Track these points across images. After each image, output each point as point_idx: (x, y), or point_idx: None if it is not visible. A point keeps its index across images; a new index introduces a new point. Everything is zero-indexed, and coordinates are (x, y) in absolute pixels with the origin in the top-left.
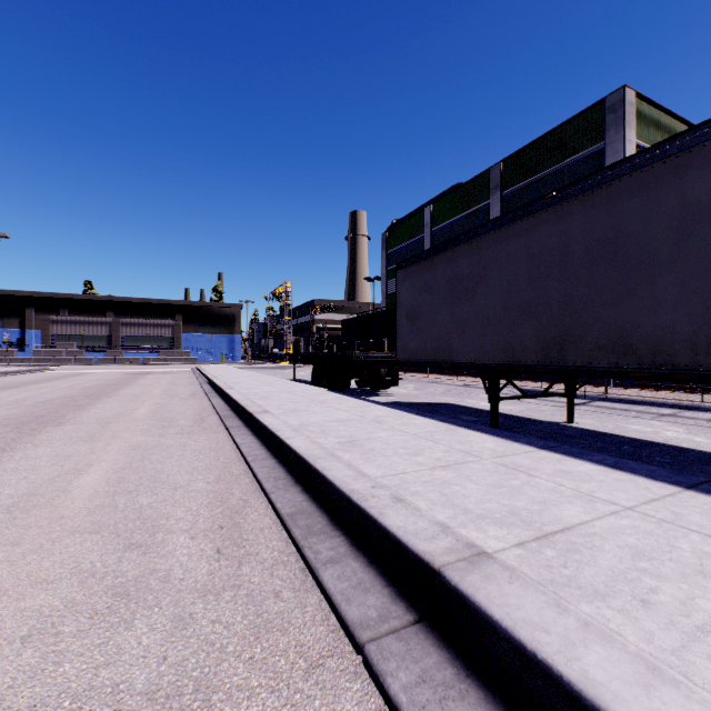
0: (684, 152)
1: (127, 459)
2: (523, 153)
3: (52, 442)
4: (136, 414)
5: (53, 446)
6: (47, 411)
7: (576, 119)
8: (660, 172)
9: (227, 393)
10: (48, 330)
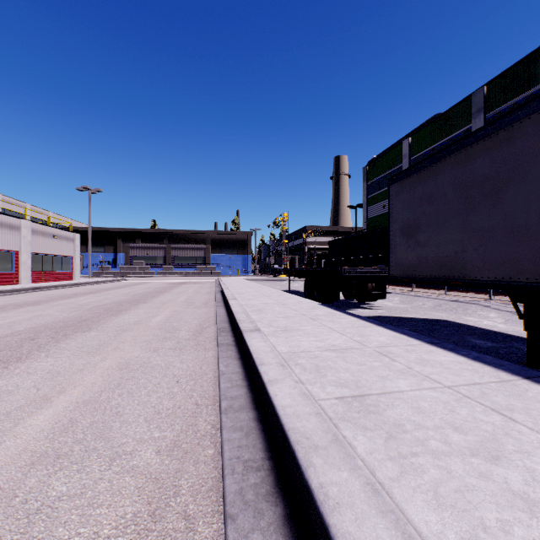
0: None
1: (102, 384)
2: (511, 72)
3: (63, 352)
4: (151, 322)
5: (59, 357)
6: (92, 315)
7: None
8: None
9: (229, 304)
10: (128, 253)
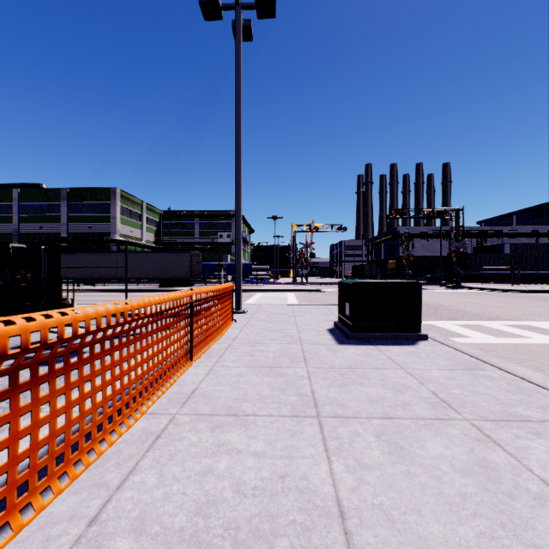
0: (106, 254)
1: None
2: (79, 190)
3: None
4: None
5: None
6: None
7: (101, 188)
8: (104, 255)
9: None
10: None
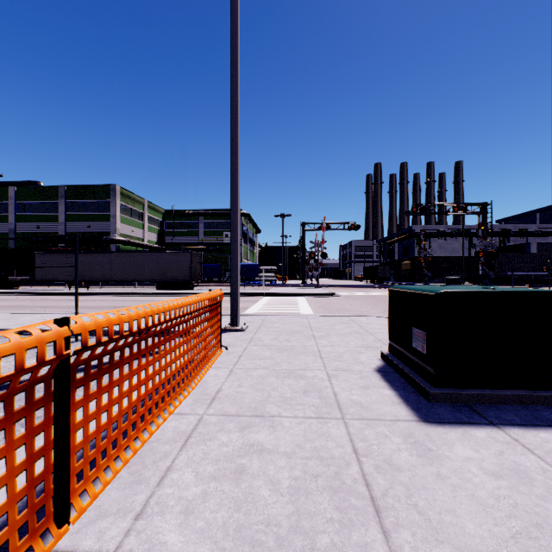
0: (99, 253)
1: (1, 297)
2: (78, 187)
3: None
4: None
5: None
6: None
7: (100, 185)
8: (97, 255)
9: None
10: None
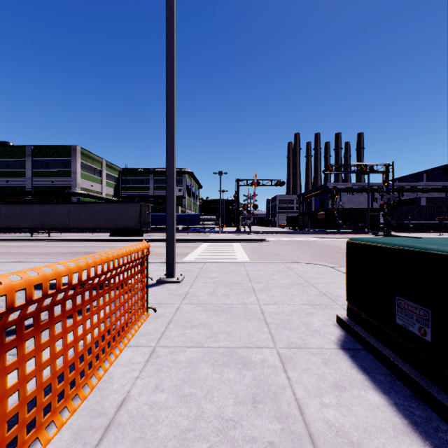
0: (58, 204)
1: None
2: (43, 147)
3: None
4: None
5: None
6: None
7: (63, 146)
8: (56, 205)
9: None
10: None
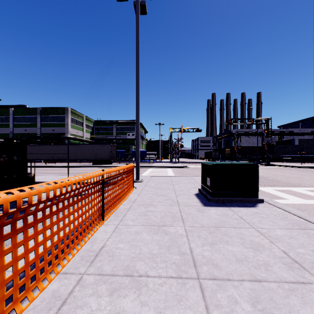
0: (62, 145)
1: None
2: (47, 108)
3: None
4: None
5: None
6: None
7: (60, 107)
8: (60, 146)
9: None
10: None
